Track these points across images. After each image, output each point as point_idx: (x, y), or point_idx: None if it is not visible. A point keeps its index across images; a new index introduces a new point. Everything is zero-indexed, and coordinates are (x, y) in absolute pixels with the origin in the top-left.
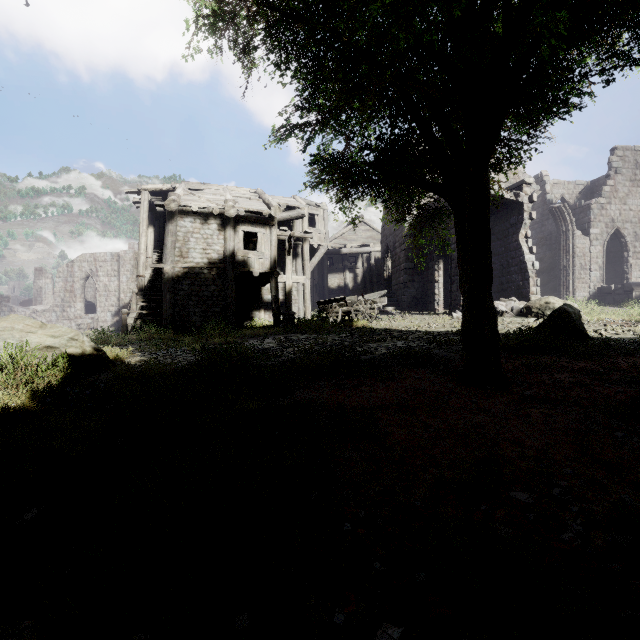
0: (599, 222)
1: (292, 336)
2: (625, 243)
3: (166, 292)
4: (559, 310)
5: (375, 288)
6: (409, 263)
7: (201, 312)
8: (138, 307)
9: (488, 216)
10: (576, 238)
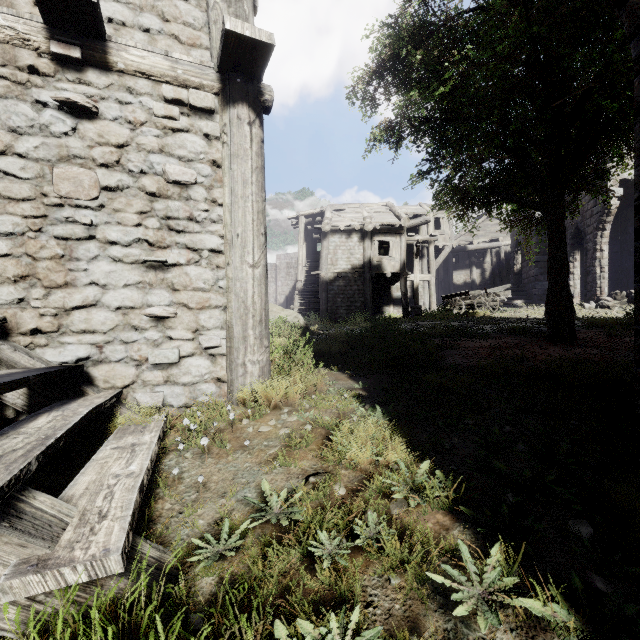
0: None
1: (420, 323)
2: None
3: (322, 292)
4: None
5: (505, 283)
6: (540, 256)
7: (346, 306)
8: (298, 304)
9: (562, 230)
10: None
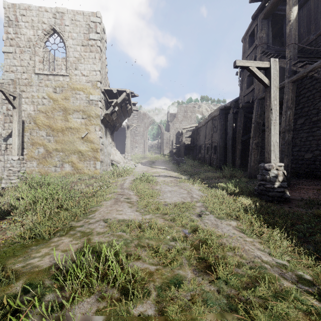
0: (172, 129)
1: None
2: None
3: None
4: None
5: None
6: None
7: None
8: None
9: None
10: (165, 134)
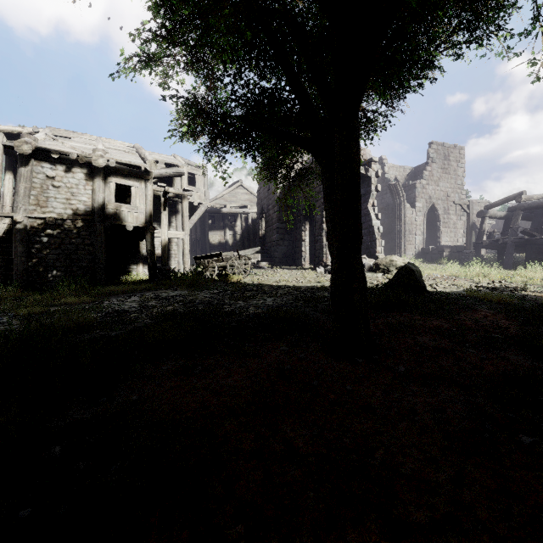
0: (421, 198)
1: (163, 292)
2: (438, 215)
3: (17, 244)
4: (405, 268)
5: (252, 245)
6: (280, 223)
7: (63, 266)
8: None
9: (358, 168)
10: (406, 209)
